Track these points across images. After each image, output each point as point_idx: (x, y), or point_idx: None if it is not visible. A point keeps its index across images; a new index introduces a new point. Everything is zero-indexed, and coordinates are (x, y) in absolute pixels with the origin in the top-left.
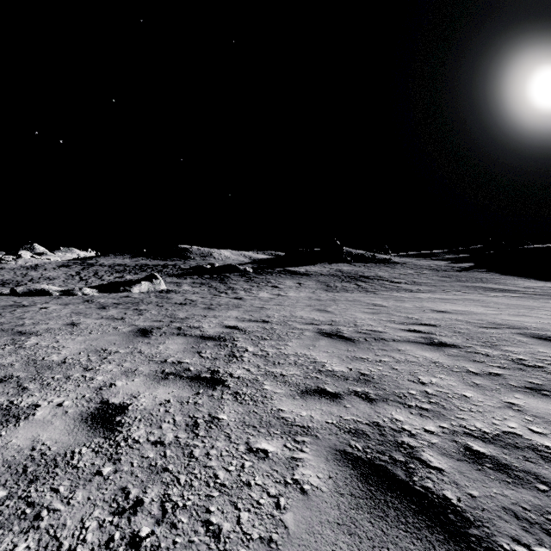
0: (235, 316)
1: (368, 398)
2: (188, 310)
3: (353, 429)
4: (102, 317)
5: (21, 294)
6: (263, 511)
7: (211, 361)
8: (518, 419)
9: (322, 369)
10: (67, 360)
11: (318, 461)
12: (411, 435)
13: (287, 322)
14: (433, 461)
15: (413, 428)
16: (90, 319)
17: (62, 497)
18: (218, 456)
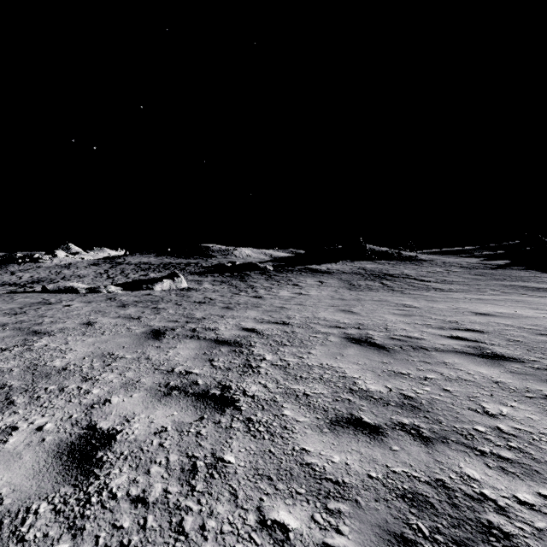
0: (253, 316)
1: (420, 435)
2: (206, 309)
3: (409, 491)
4: (120, 316)
5: (52, 291)
6: None
7: (223, 372)
8: None
9: (354, 388)
10: (69, 366)
11: None
12: (498, 509)
13: (309, 324)
14: None
15: (499, 495)
16: (107, 318)
17: None
18: (216, 533)
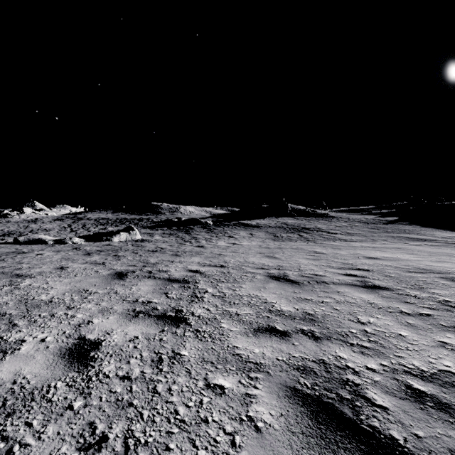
0: (197, 261)
1: (313, 336)
2: (159, 256)
3: (301, 366)
4: (87, 262)
5: (23, 242)
6: (220, 450)
7: (176, 301)
8: (452, 358)
9: (272, 309)
10: (53, 299)
11: (270, 398)
12: (354, 372)
13: (241, 267)
14: (377, 399)
15: (356, 365)
16: (77, 264)
17: (34, 431)
18: (179, 392)
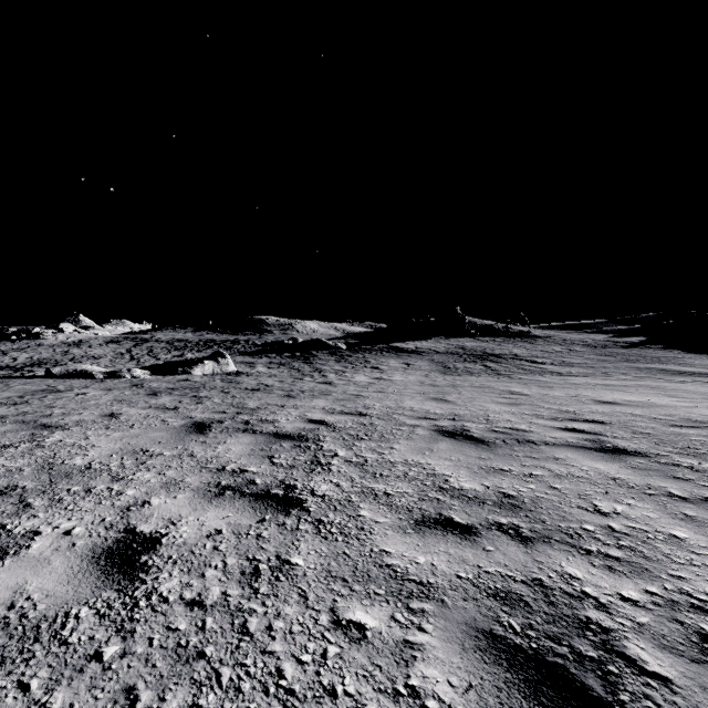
0: (322, 406)
1: (519, 535)
2: (261, 398)
3: (501, 590)
4: (151, 406)
5: (58, 376)
6: None
7: (286, 470)
8: None
9: (445, 486)
10: (93, 464)
11: (448, 651)
12: (599, 606)
13: (391, 415)
14: (648, 660)
15: (601, 592)
16: (135, 409)
17: (31, 701)
18: (285, 633)
